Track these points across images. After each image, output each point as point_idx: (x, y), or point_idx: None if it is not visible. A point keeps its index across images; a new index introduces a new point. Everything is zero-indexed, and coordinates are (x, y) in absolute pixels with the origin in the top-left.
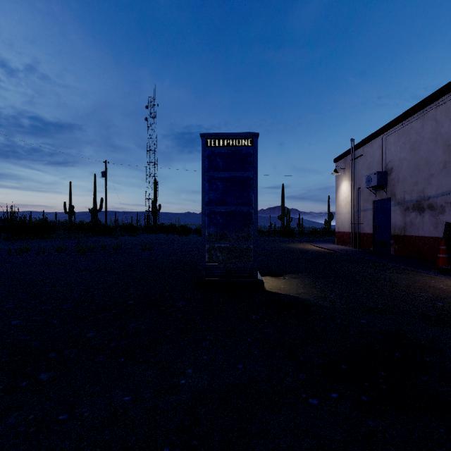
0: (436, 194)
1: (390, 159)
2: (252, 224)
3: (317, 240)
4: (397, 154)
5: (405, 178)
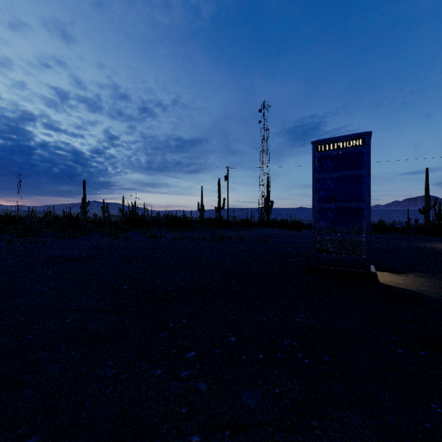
0: None
1: None
2: (364, 219)
3: None
4: None
5: None
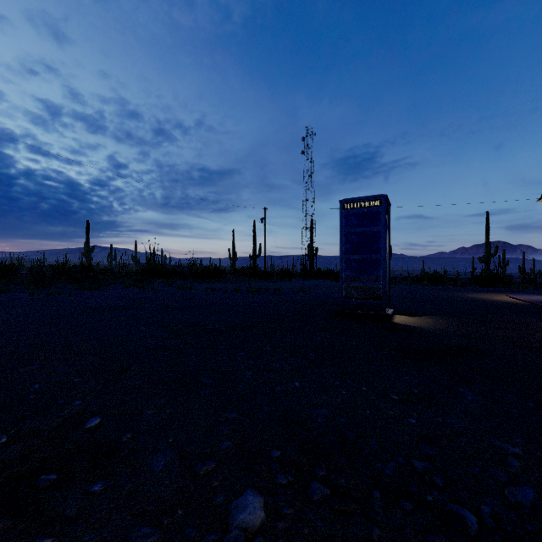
0: None
1: None
2: (381, 268)
3: (525, 291)
4: None
5: None
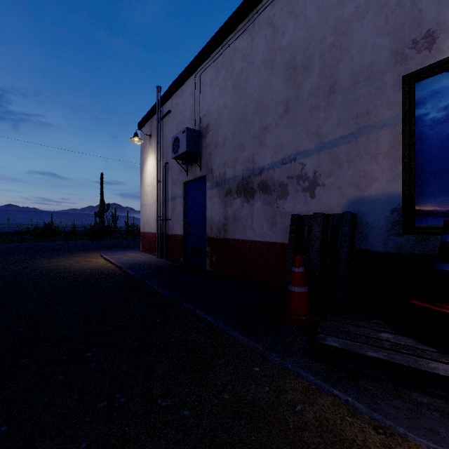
0: (273, 162)
1: (206, 111)
2: None
3: (123, 244)
4: (214, 101)
5: (226, 140)
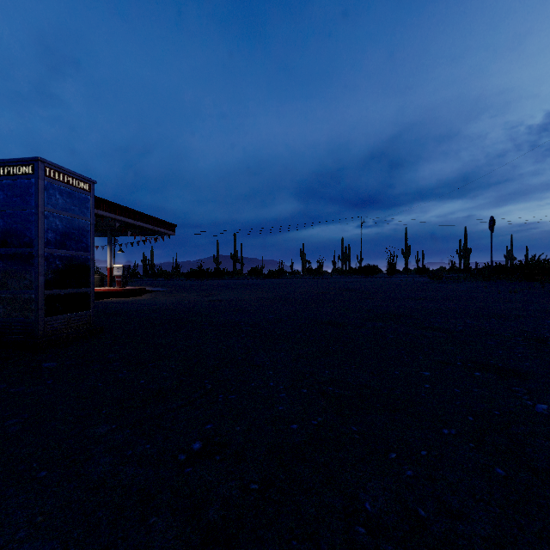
0: None
1: None
2: None
3: None
4: None
5: None
